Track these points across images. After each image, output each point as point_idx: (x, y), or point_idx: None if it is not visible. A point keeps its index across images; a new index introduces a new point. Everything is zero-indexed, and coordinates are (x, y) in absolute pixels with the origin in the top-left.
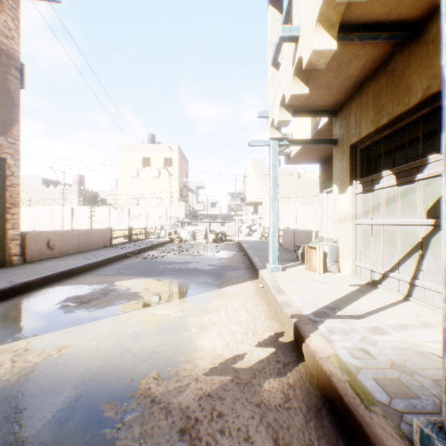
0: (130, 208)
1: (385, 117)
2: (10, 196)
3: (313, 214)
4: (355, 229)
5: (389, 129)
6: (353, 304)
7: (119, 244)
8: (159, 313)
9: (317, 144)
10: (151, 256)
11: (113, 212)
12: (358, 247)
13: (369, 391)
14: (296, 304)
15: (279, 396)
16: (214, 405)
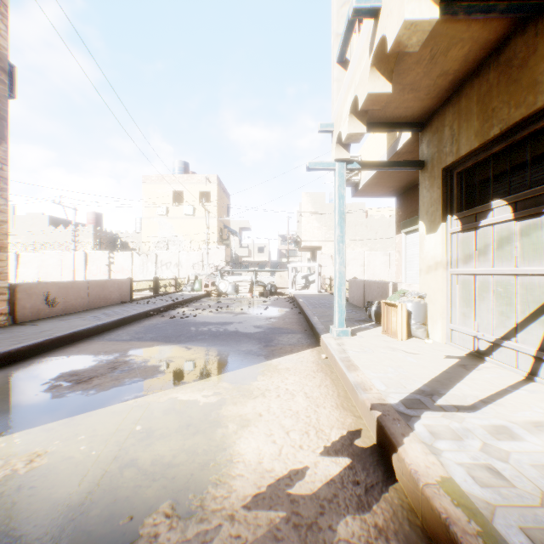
0: (158, 253)
1: (496, 126)
2: None
3: (385, 261)
4: (450, 280)
5: (502, 142)
6: (457, 387)
7: (141, 298)
8: (183, 399)
9: (397, 168)
10: (181, 315)
11: (136, 259)
12: (455, 304)
13: None
14: (376, 387)
15: None
16: None
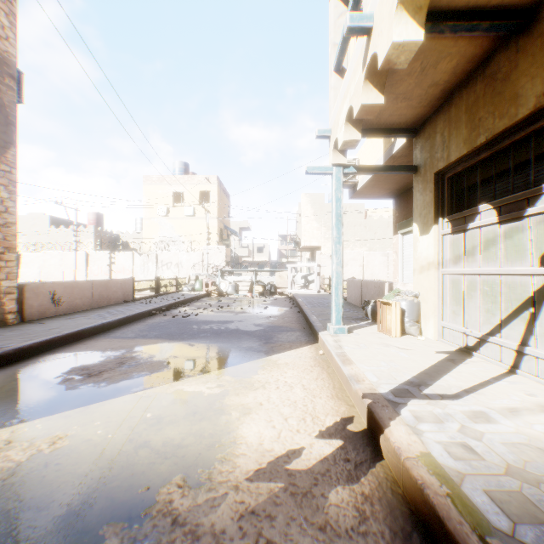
0: (158, 253)
1: (482, 135)
2: (4, 238)
3: (384, 261)
4: (441, 280)
5: (488, 150)
6: (443, 379)
7: (143, 298)
8: (189, 390)
9: (392, 172)
10: (183, 314)
11: (137, 259)
12: (446, 302)
13: (481, 511)
14: (368, 379)
15: (351, 513)
16: (261, 528)
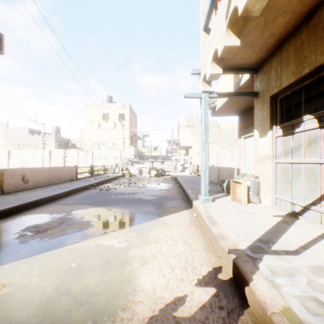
0: (93, 150)
1: (307, 67)
2: None
3: (230, 155)
4: (274, 167)
5: (310, 78)
6: (284, 237)
7: (83, 178)
8: (104, 244)
9: (241, 96)
10: (106, 188)
11: (80, 154)
12: (278, 182)
13: None
14: (230, 237)
15: None
16: None
